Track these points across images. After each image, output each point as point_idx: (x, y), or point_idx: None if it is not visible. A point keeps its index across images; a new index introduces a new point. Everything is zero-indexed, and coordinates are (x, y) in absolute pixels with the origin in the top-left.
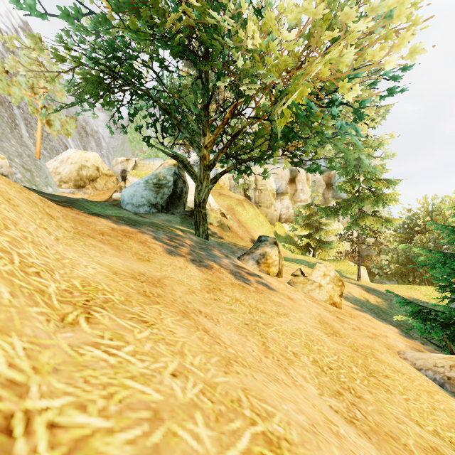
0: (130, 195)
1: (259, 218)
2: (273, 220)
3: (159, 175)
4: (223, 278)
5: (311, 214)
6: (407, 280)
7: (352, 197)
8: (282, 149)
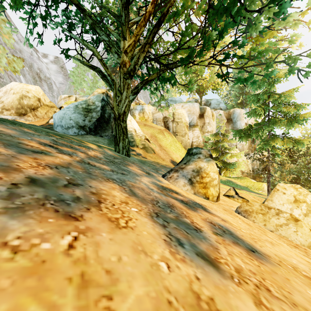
0: (59, 117)
1: (176, 144)
2: (187, 146)
3: (88, 101)
4: (115, 272)
5: (218, 141)
6: None
7: (262, 121)
8: (215, 46)
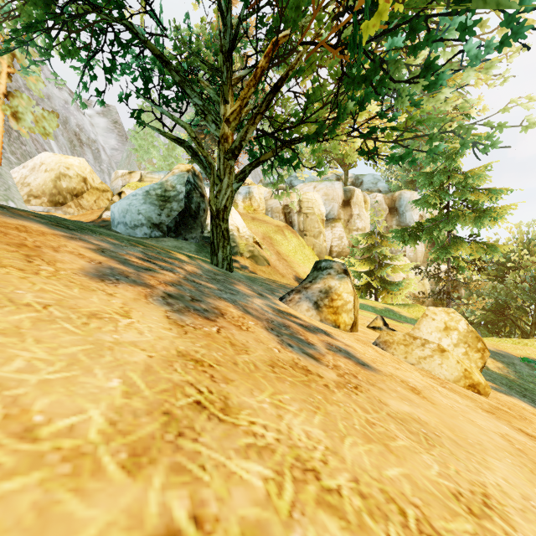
0: (122, 210)
1: (305, 250)
2: (322, 253)
3: (166, 185)
4: (247, 345)
5: (373, 245)
6: (489, 330)
7: (438, 215)
8: (354, 117)
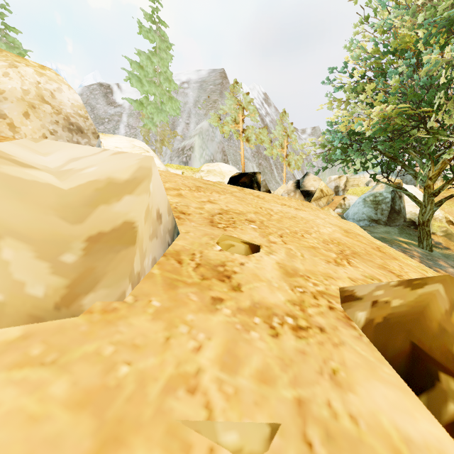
0: (352, 212)
1: None
2: None
3: (376, 194)
4: None
5: None
6: None
7: None
8: None
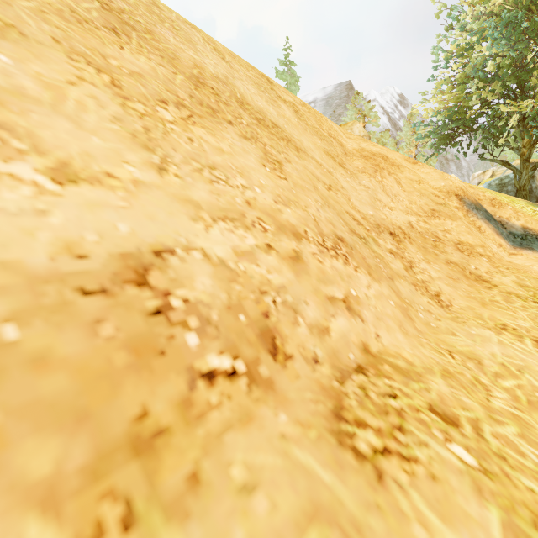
0: None
1: None
2: None
3: (504, 177)
4: None
5: None
6: None
7: None
8: None
